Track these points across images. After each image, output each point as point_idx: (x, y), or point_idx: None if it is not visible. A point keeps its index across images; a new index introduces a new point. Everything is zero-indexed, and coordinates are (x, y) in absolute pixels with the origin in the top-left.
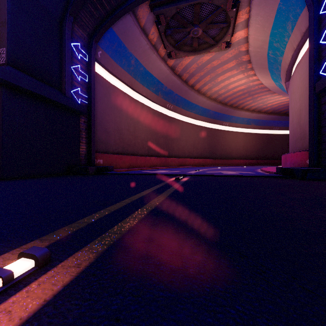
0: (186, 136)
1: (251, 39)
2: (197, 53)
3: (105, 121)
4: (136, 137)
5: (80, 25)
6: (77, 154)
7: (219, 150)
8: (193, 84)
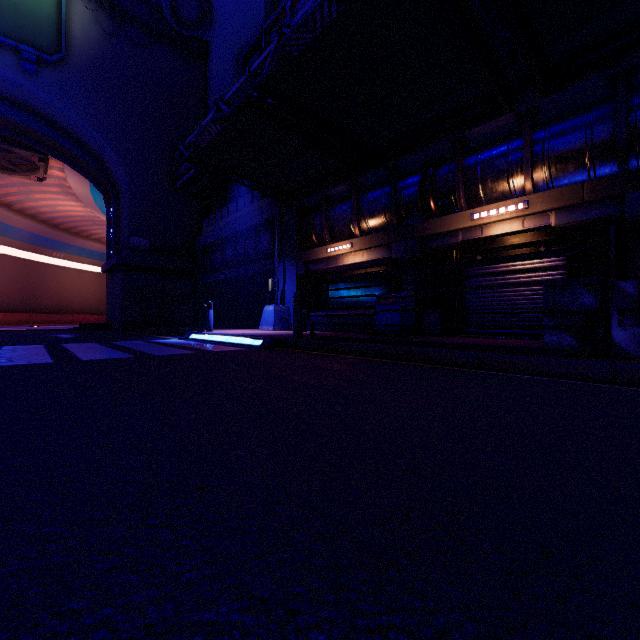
0: None
1: (72, 185)
2: None
3: None
4: None
5: None
6: None
7: (45, 298)
8: None
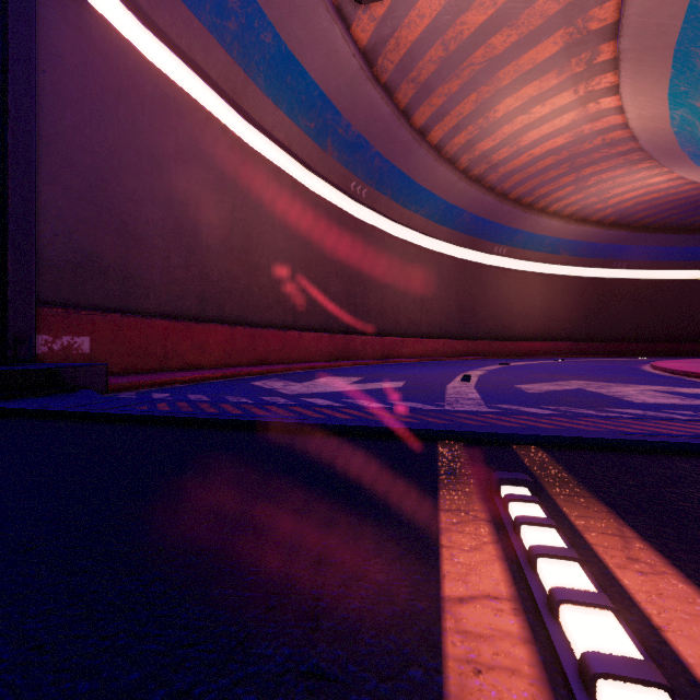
0: (403, 279)
1: None
2: None
3: (120, 194)
4: (253, 267)
5: None
6: None
7: (483, 317)
8: (426, 126)
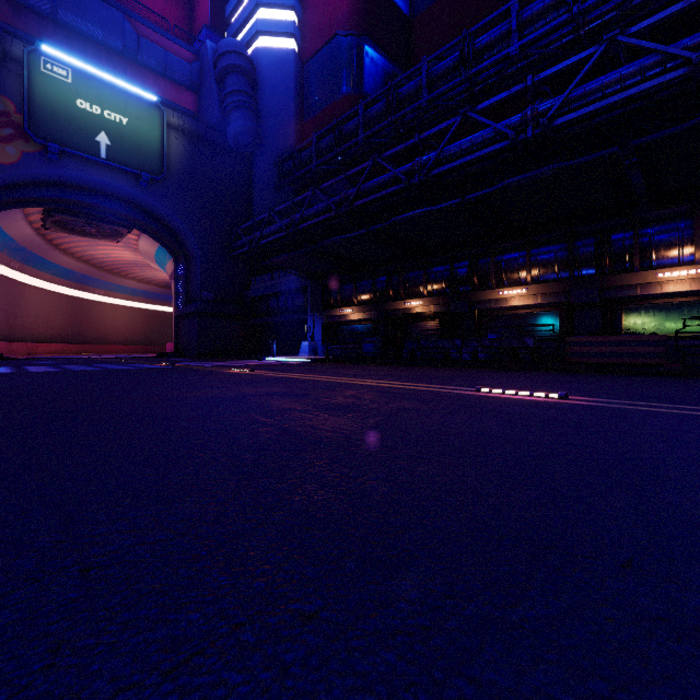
0: (36, 309)
1: (141, 245)
2: (84, 236)
3: None
4: None
5: None
6: None
7: (89, 331)
8: (60, 244)
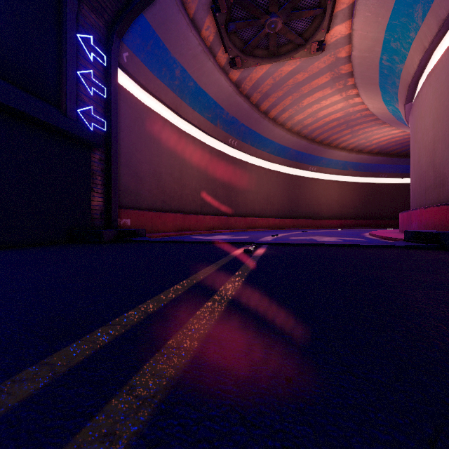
0: (257, 186)
1: (356, 37)
2: (275, 60)
3: (135, 161)
4: (183, 186)
5: (93, 6)
6: (87, 209)
7: (303, 206)
8: (267, 110)
